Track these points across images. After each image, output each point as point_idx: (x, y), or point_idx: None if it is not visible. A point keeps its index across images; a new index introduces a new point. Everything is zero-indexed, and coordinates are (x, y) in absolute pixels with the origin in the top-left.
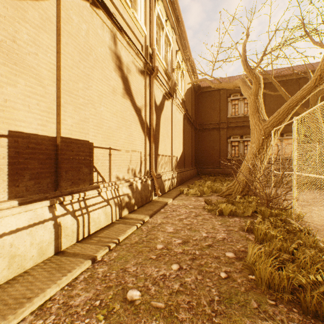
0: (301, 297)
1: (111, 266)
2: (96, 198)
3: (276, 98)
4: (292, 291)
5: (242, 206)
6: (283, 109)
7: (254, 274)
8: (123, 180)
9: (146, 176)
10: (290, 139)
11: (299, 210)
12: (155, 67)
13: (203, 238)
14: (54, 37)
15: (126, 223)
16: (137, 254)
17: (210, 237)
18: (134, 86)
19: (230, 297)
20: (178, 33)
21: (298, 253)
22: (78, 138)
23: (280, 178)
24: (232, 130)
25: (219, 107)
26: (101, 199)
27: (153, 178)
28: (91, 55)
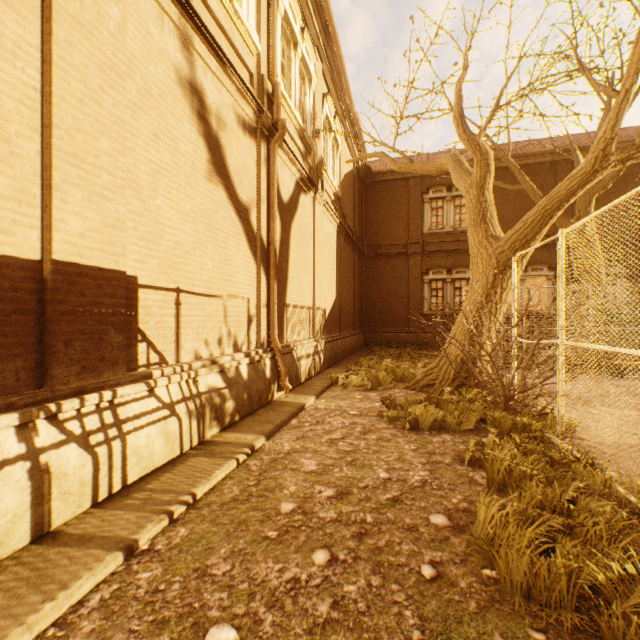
0: (602, 623)
1: (172, 564)
2: (144, 402)
3: (514, 198)
4: (578, 603)
5: (456, 409)
6: (534, 216)
7: (494, 566)
8: (208, 360)
9: (259, 351)
10: (539, 277)
11: (564, 414)
12: (279, 121)
13: (381, 483)
14: (35, 23)
15: (214, 454)
16: (235, 530)
17: (396, 479)
18: (234, 159)
19: (446, 629)
20: (328, 59)
21: (582, 514)
22: (99, 266)
23: (531, 353)
24: (432, 258)
25: (407, 212)
26: (156, 403)
27: (275, 355)
28: (133, 79)
